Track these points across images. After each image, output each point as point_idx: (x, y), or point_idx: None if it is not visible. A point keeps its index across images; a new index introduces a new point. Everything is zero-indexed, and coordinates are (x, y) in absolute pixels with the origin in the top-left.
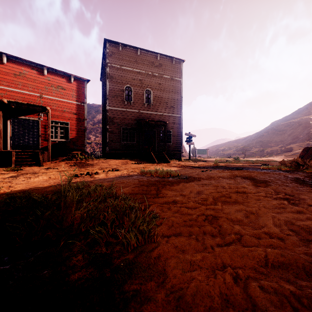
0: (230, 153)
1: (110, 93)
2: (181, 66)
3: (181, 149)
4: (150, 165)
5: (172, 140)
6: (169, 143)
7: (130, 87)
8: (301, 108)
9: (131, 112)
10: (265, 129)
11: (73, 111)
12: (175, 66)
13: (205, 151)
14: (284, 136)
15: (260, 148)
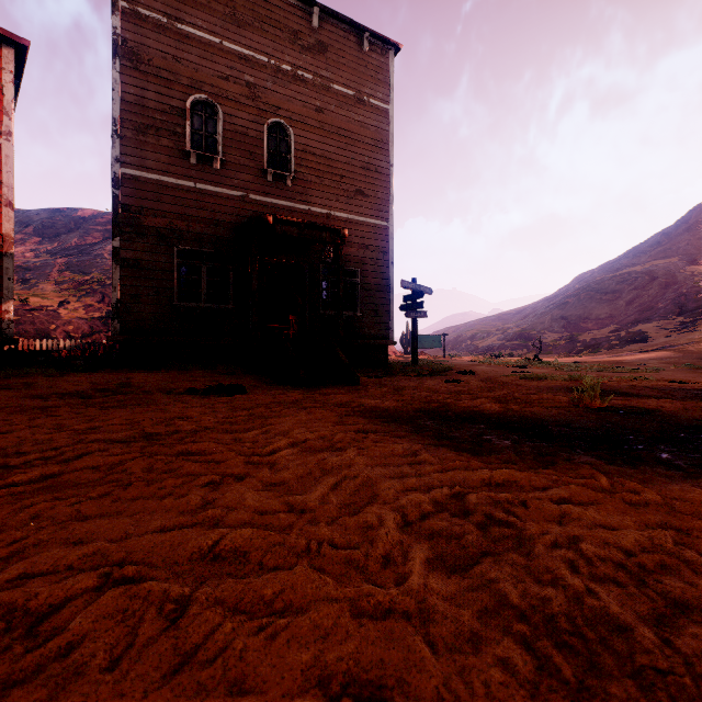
0: (493, 346)
1: (130, 115)
2: (389, 63)
3: (389, 333)
4: (262, 413)
5: (361, 303)
6: (350, 312)
7: (210, 103)
8: (644, 244)
9: (214, 196)
10: (568, 291)
11: None
12: (371, 61)
13: (440, 341)
14: (617, 306)
15: (563, 333)
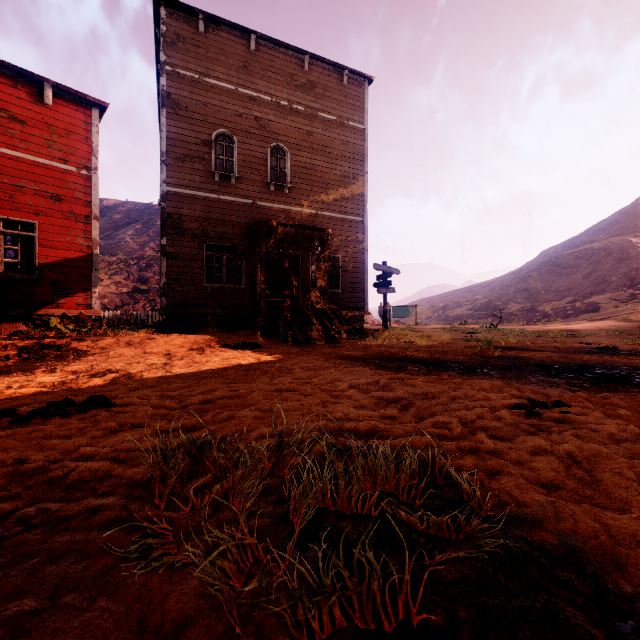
0: (462, 315)
1: (173, 148)
2: (364, 92)
3: (364, 306)
4: (278, 357)
5: (342, 282)
6: (334, 289)
7: (229, 135)
8: (603, 222)
9: (232, 204)
10: (532, 265)
11: (51, 191)
12: (350, 92)
13: (412, 311)
14: (575, 279)
15: (525, 304)
